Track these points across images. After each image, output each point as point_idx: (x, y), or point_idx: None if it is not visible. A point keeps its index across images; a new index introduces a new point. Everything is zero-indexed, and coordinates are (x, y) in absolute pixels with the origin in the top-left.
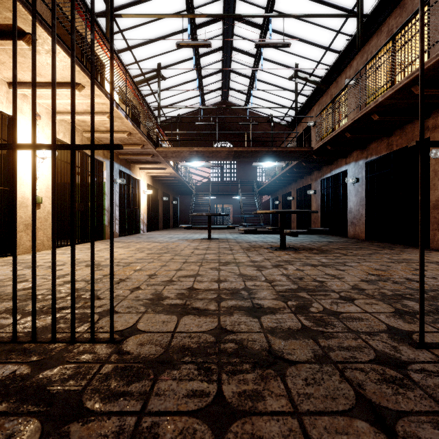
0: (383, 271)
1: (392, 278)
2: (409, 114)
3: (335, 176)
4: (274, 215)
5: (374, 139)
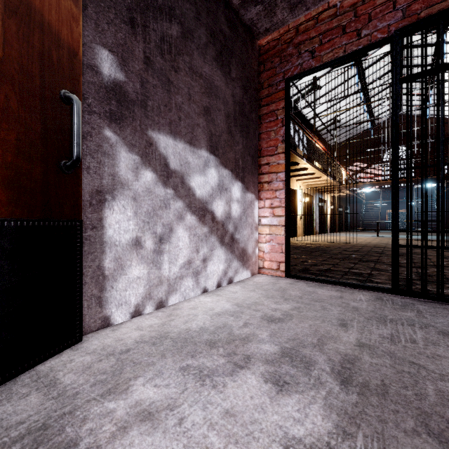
0: None
1: None
2: None
3: None
4: None
5: None
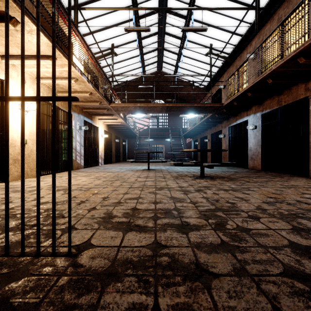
0: (278, 194)
1: (286, 200)
2: (294, 79)
3: (239, 124)
4: (194, 152)
5: (268, 97)
